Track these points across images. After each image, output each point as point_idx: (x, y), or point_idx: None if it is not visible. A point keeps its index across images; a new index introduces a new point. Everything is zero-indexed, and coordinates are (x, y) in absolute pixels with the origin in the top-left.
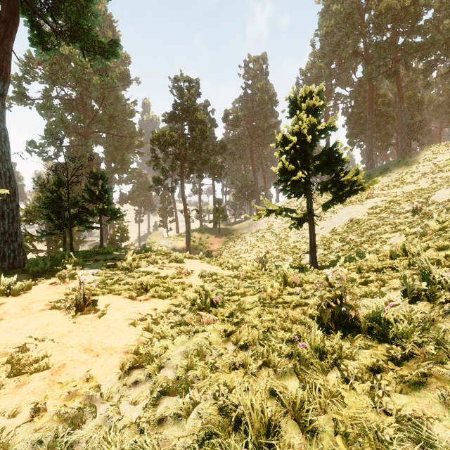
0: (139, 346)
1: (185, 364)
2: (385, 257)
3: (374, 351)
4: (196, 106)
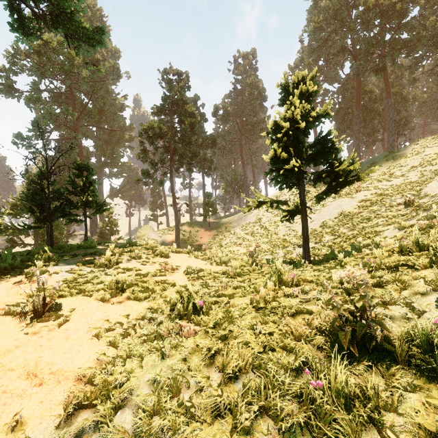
0: (95, 372)
1: (152, 402)
2: (391, 252)
3: (429, 399)
4: (185, 99)
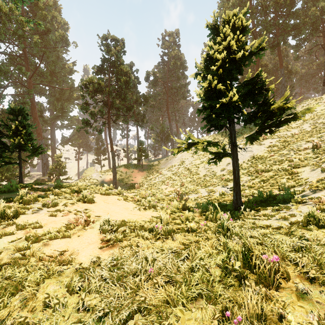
0: None
1: None
2: None
3: None
4: (121, 61)
